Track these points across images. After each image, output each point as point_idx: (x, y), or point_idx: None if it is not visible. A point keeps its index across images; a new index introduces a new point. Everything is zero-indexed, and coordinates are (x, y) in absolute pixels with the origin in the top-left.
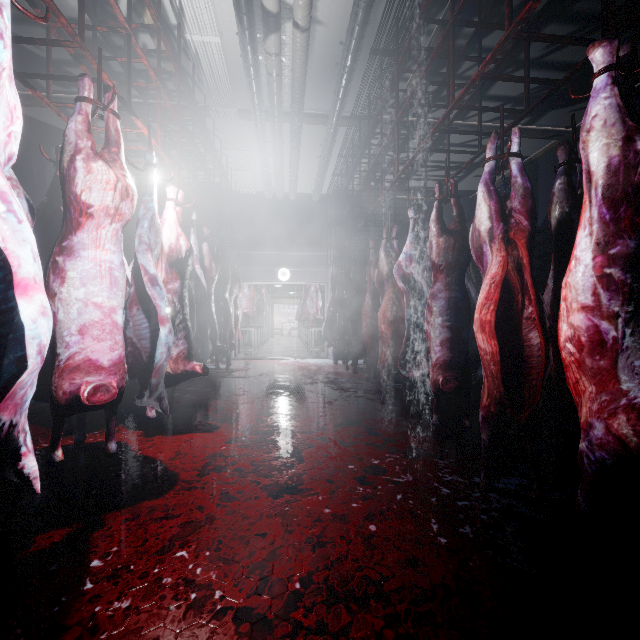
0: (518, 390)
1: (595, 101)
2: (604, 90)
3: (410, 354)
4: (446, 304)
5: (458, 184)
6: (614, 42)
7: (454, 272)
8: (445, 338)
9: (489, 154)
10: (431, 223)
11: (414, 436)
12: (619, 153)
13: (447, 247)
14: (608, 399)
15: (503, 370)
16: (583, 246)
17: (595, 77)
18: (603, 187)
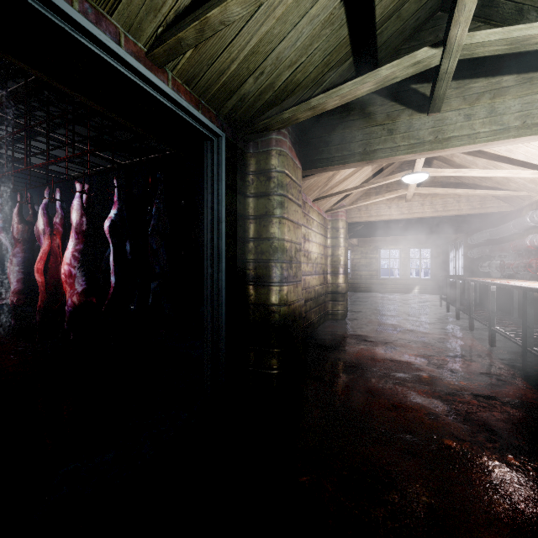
0: (61, 298)
1: (77, 201)
2: (79, 198)
3: (0, 291)
4: (25, 260)
5: (52, 166)
6: (82, 185)
7: (31, 244)
8: (25, 278)
9: (46, 196)
10: (16, 215)
11: (3, 338)
12: (81, 220)
13: (26, 231)
14: (79, 292)
15: (54, 290)
16: (74, 245)
17: (78, 192)
18: (78, 229)
